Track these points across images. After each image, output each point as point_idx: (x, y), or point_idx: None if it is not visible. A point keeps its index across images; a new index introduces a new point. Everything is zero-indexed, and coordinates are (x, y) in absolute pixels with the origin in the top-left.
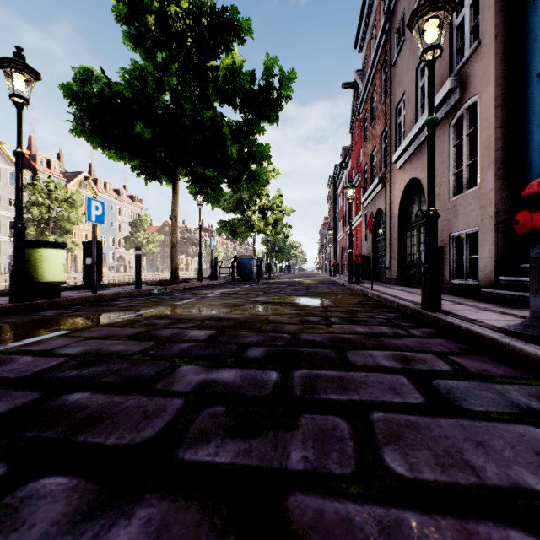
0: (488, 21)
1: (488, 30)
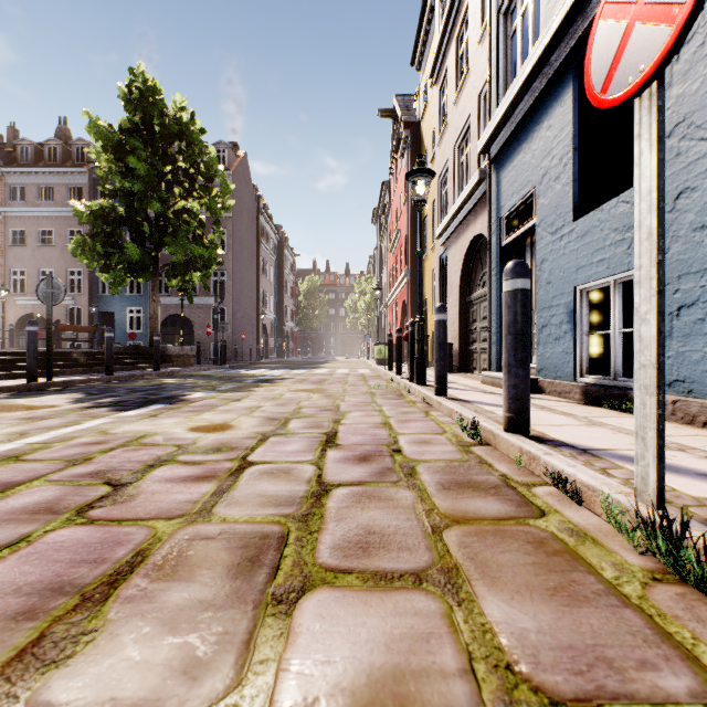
0: (87, 292)
1: (87, 294)
